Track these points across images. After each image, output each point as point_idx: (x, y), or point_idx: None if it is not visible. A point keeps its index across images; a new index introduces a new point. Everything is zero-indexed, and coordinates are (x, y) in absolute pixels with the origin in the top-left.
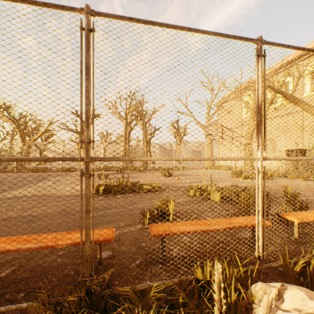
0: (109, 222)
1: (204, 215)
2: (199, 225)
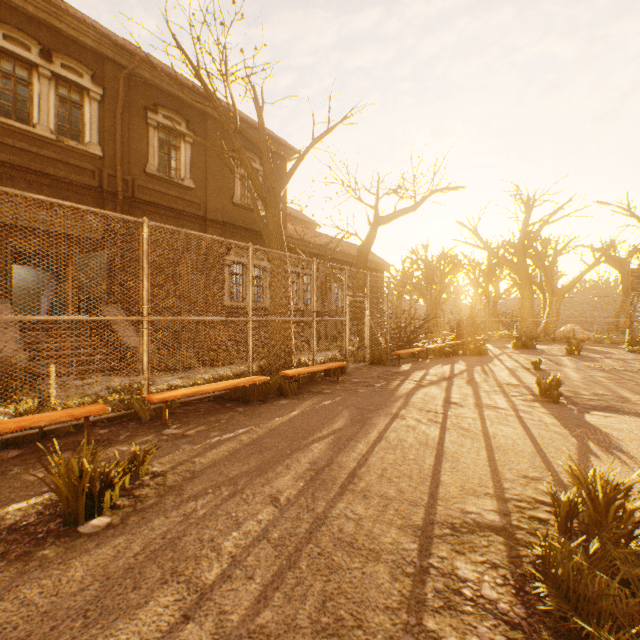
0: (234, 454)
1: None
2: (19, 419)
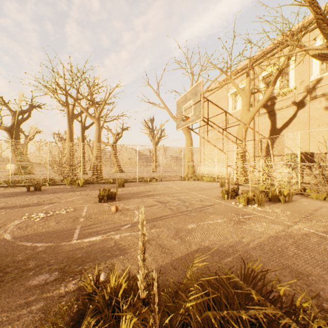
0: None
1: None
2: None
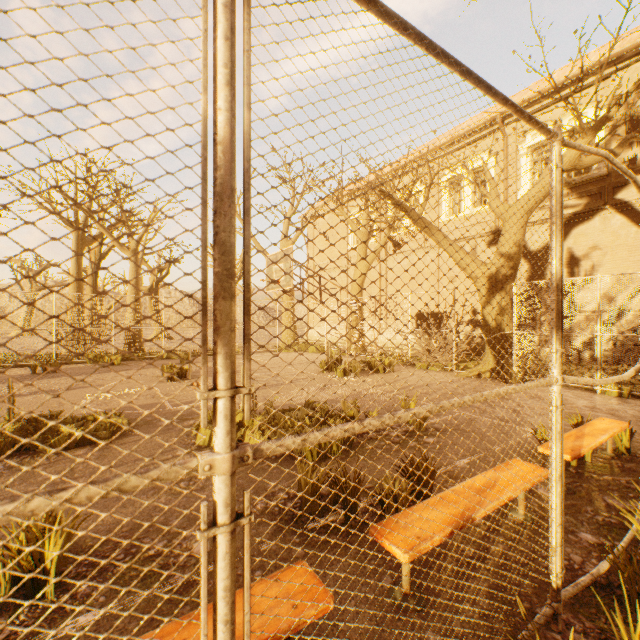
0: None
1: (193, 535)
2: None
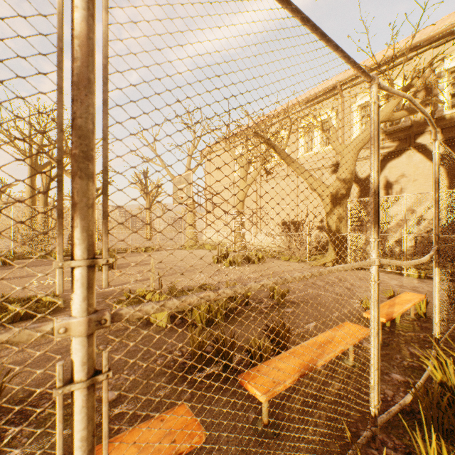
0: None
1: None
2: None
